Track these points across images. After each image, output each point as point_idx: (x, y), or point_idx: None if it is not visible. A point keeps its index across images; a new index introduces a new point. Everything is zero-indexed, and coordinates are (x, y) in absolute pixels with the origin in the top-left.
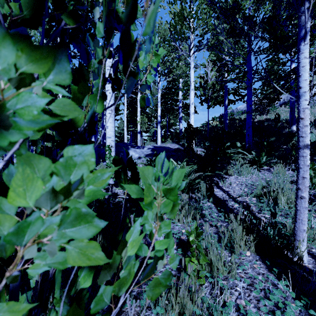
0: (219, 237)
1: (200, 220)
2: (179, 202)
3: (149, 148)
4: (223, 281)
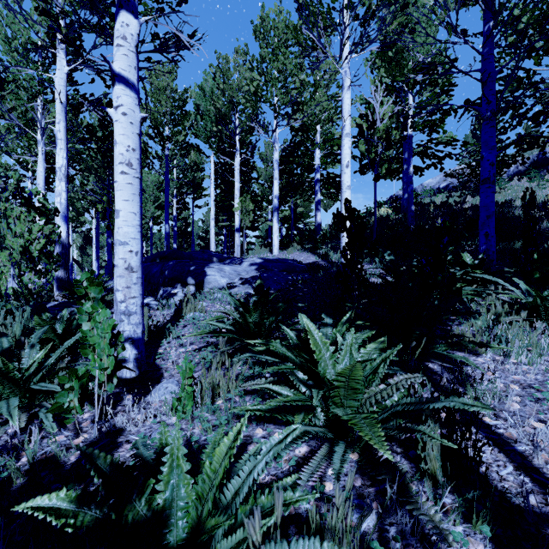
0: None
1: None
2: None
3: (254, 263)
4: None
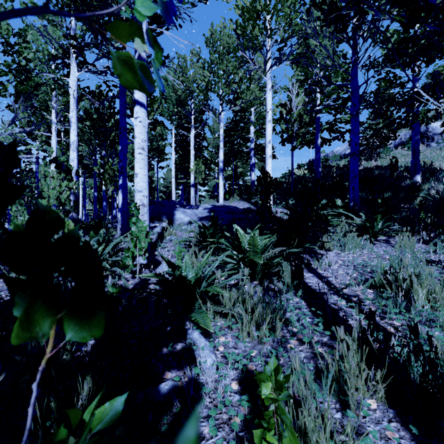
0: (316, 366)
1: (282, 331)
2: (247, 297)
3: (206, 208)
4: None
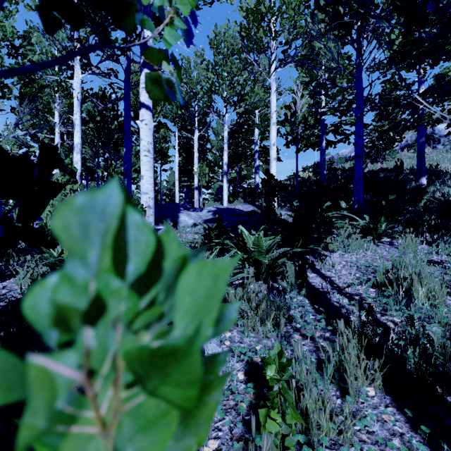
0: (318, 358)
1: (285, 327)
2: (252, 295)
3: (210, 210)
4: (330, 450)
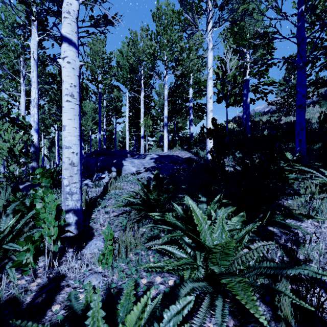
0: None
1: None
2: None
3: (152, 158)
4: None
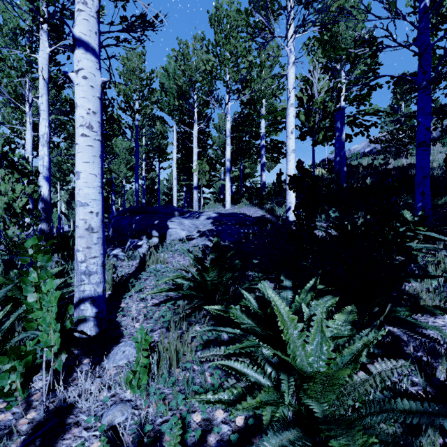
0: None
1: None
2: None
3: (210, 217)
4: None
